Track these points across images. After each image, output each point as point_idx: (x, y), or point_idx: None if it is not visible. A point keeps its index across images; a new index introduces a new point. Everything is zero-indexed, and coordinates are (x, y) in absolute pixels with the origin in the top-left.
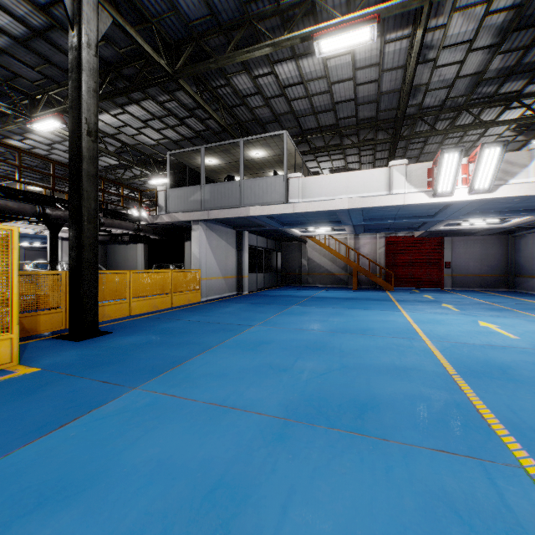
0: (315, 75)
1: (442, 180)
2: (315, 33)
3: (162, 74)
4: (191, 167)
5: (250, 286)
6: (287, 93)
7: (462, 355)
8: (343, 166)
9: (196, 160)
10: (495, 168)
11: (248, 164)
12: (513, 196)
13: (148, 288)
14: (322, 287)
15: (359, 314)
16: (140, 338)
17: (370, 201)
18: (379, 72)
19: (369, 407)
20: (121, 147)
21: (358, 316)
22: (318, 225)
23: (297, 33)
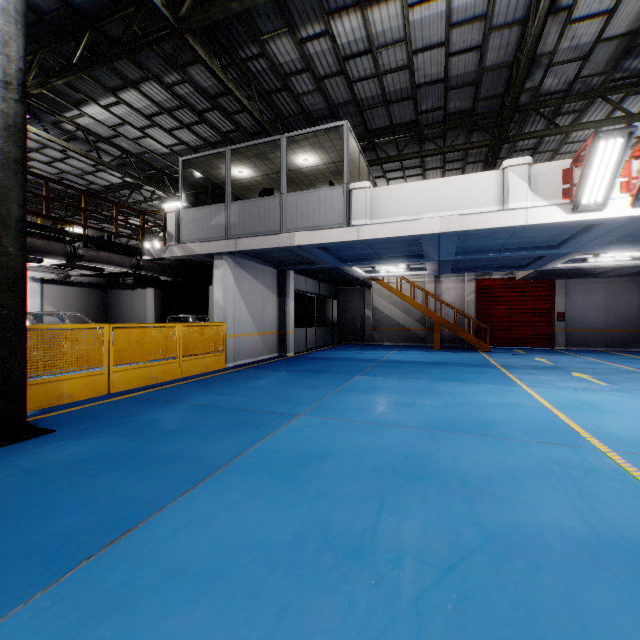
0: (390, 38)
1: (590, 185)
2: None
3: (160, 27)
4: (215, 182)
5: (296, 345)
6: (348, 69)
7: None
8: None
9: (221, 171)
10: None
11: (293, 176)
12: None
13: (141, 351)
14: (392, 345)
15: (460, 391)
16: (94, 446)
17: (474, 220)
18: (484, 31)
19: None
20: (122, 157)
21: (459, 395)
22: (391, 261)
23: None
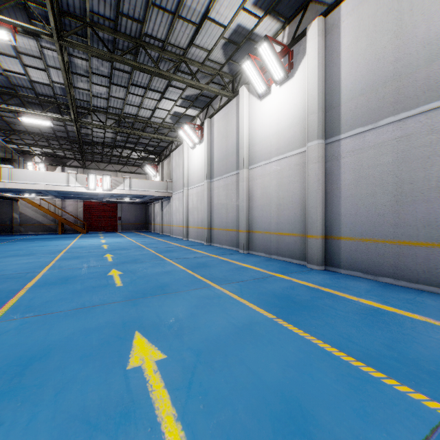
0: None
1: (91, 184)
2: (20, 112)
3: None
4: None
5: None
6: (0, 112)
7: (76, 246)
8: (51, 152)
9: None
10: (109, 183)
11: None
12: (118, 193)
13: None
14: (34, 234)
15: (49, 242)
16: None
17: (58, 187)
18: (64, 124)
19: (32, 254)
20: None
21: (48, 243)
22: (27, 193)
23: (8, 107)
